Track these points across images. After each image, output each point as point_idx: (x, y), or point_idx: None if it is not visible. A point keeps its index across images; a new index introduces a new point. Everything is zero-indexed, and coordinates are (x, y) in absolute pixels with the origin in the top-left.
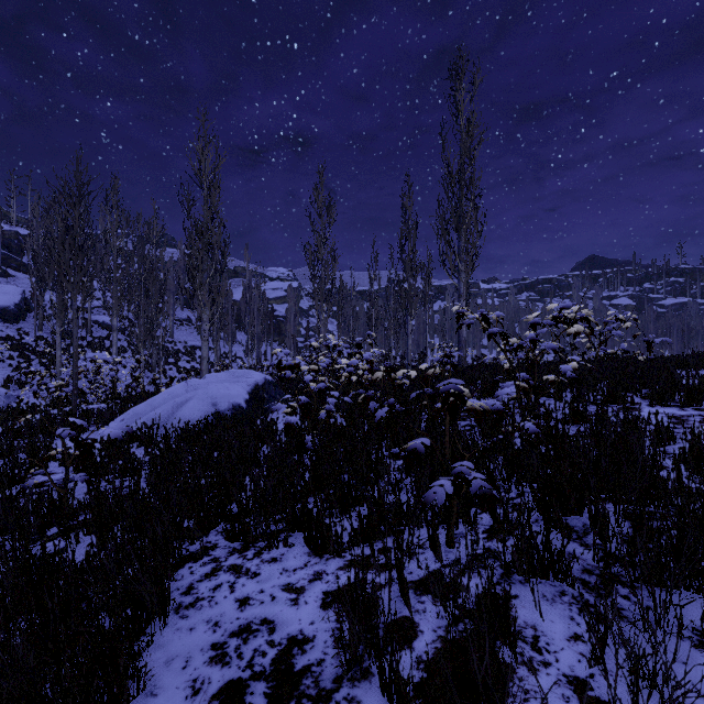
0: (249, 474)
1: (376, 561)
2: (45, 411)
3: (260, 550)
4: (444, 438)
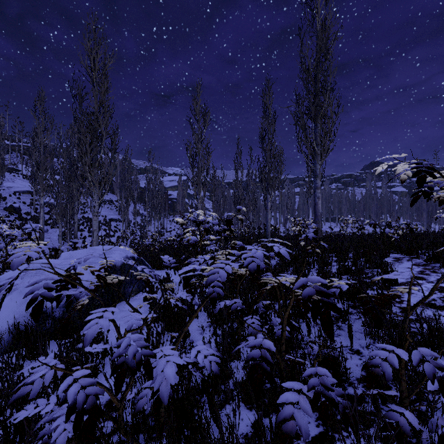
0: None
1: None
2: None
3: None
4: None
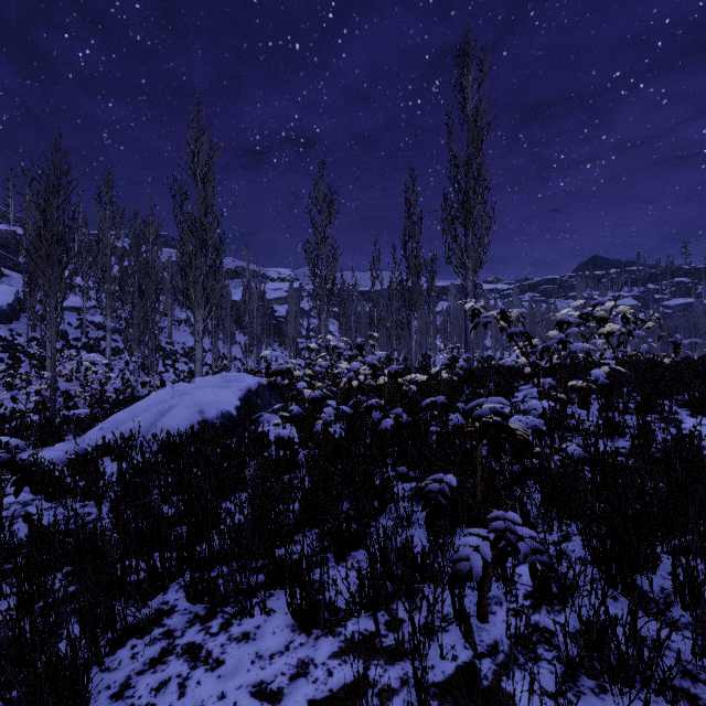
0: (230, 499)
1: (384, 648)
2: (21, 418)
3: (229, 619)
4: (475, 473)
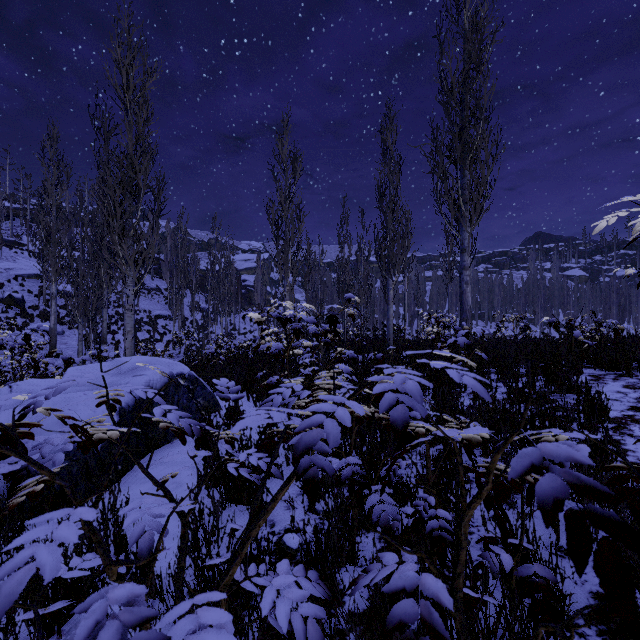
0: None
1: None
2: None
3: None
4: None
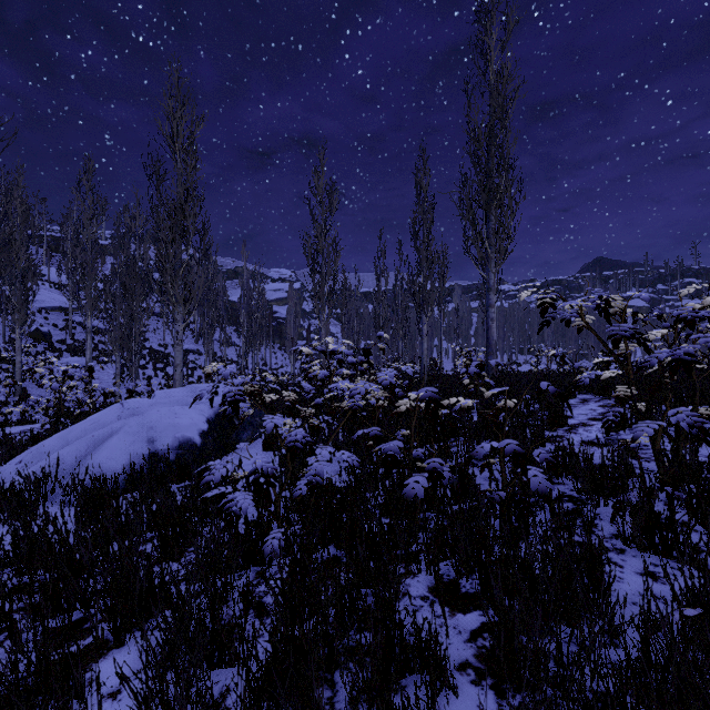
0: (128, 646)
1: None
2: None
3: None
4: None
